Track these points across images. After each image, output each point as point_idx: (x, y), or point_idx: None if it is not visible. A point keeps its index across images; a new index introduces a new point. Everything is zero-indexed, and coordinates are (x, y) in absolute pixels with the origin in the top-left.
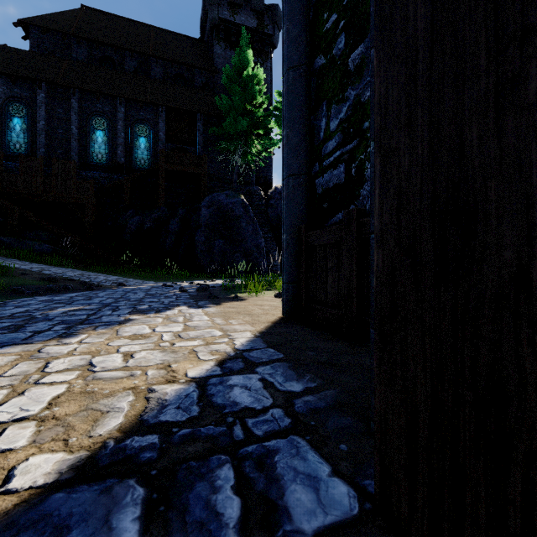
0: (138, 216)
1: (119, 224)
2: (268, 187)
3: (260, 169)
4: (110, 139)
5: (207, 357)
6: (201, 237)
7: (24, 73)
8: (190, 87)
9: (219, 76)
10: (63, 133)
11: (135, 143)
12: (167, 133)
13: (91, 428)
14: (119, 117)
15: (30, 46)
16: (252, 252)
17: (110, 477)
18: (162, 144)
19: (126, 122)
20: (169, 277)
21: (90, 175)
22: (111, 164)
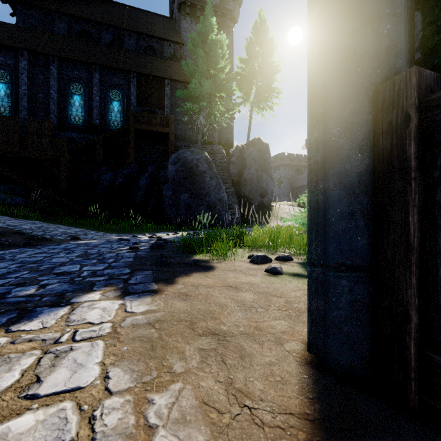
0: (110, 172)
1: (93, 180)
2: (230, 147)
3: (222, 132)
4: (86, 103)
5: None
6: (168, 191)
7: (8, 42)
8: (159, 57)
9: (185, 48)
10: (43, 98)
11: (109, 106)
12: (138, 98)
13: None
14: (94, 83)
15: (17, 21)
16: (215, 206)
17: None
18: (133, 107)
19: (100, 87)
20: (135, 229)
21: (67, 135)
22: (87, 126)
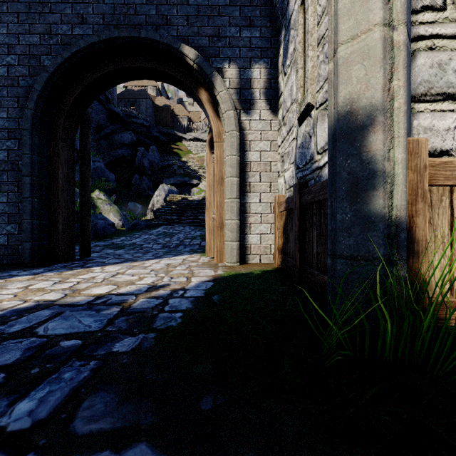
0: None
1: None
2: None
3: None
4: None
5: (1, 281)
6: None
7: None
8: None
9: None
10: None
11: None
12: None
13: (83, 270)
14: None
15: None
16: None
17: (87, 267)
18: None
19: None
20: None
21: None
22: None
